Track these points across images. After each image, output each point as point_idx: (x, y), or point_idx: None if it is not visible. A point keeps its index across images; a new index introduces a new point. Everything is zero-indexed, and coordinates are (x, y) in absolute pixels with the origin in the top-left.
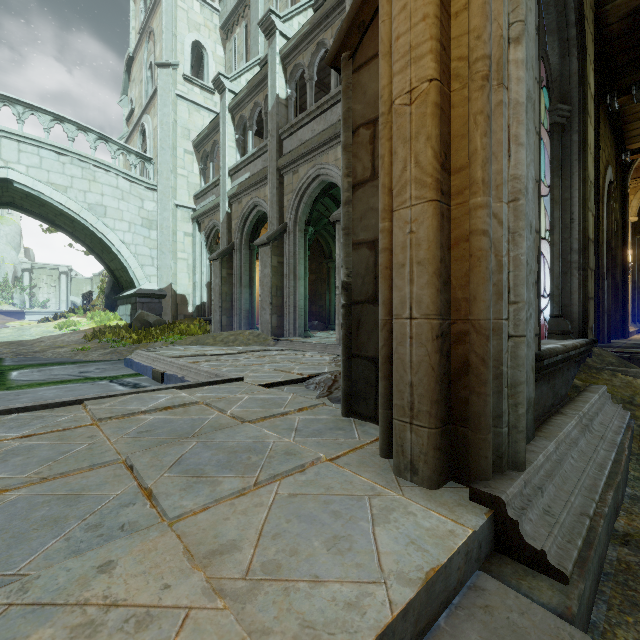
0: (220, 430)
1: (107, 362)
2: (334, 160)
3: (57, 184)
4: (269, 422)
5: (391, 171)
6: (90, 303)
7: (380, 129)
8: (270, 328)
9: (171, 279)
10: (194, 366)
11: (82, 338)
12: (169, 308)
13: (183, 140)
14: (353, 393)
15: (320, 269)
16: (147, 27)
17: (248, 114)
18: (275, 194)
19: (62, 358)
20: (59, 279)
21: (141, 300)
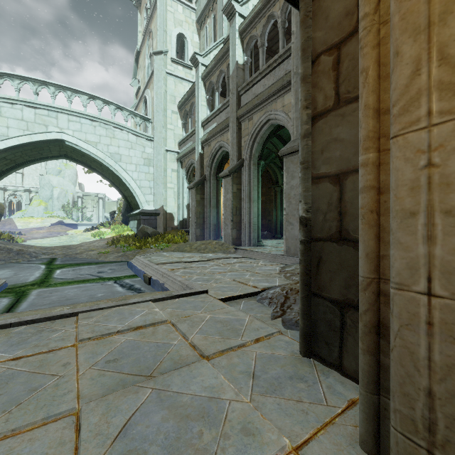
0: (177, 370)
1: (118, 263)
2: (281, 107)
3: (91, 141)
4: (226, 358)
5: (378, 86)
6: (113, 219)
7: (361, 36)
8: (231, 239)
9: (163, 202)
10: (171, 275)
11: (105, 244)
12: (161, 223)
13: (171, 104)
14: (312, 333)
15: (269, 192)
16: (148, 29)
17: (215, 80)
18: (235, 137)
19: (91, 259)
20: (98, 202)
21: (143, 217)
